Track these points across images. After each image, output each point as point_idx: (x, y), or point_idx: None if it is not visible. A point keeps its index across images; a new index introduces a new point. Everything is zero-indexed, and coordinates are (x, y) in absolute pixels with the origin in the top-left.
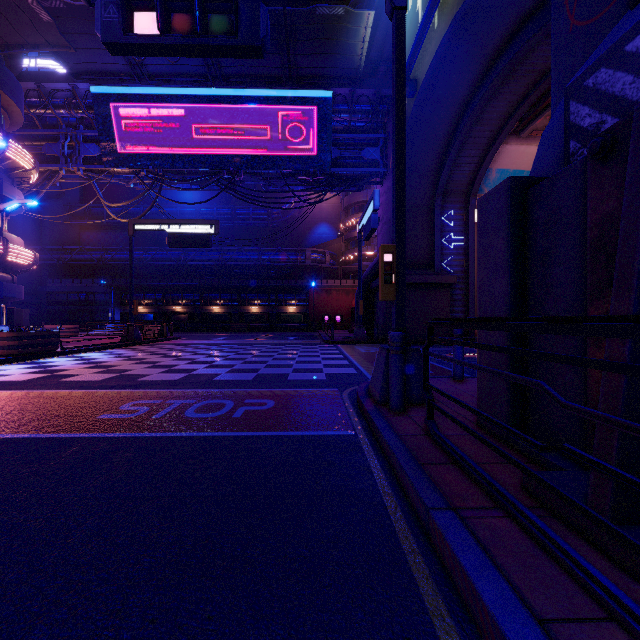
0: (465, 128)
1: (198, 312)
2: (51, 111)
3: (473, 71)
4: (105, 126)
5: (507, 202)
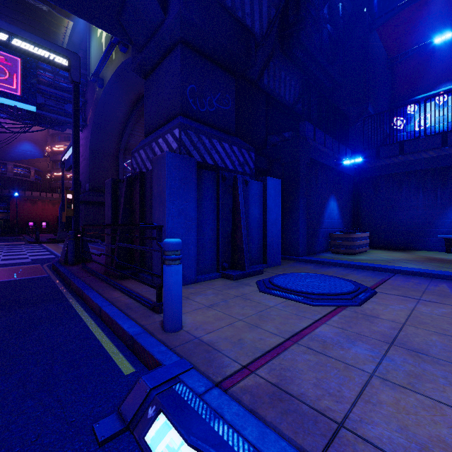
0: (135, 117)
1: None
2: None
3: (137, 90)
4: None
5: (111, 186)
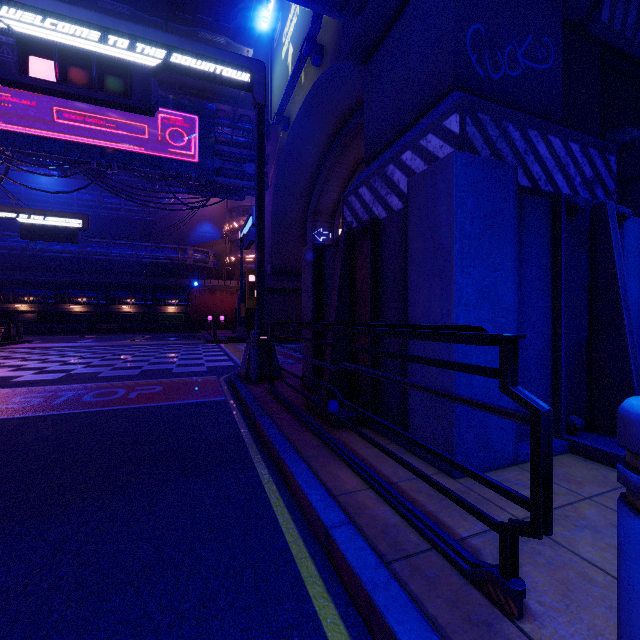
0: (329, 164)
1: (52, 311)
2: None
3: (332, 123)
4: None
5: (312, 257)
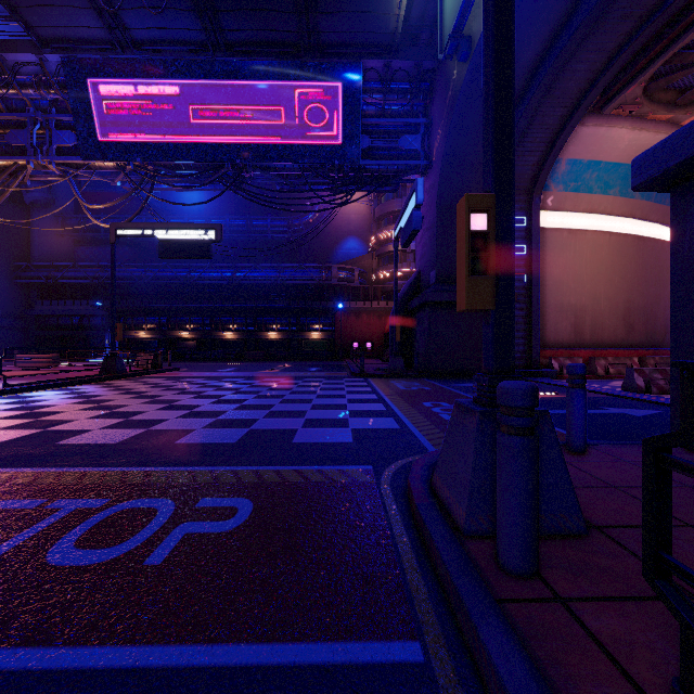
0: (532, 102)
1: (208, 338)
2: (16, 91)
3: (548, 19)
4: (81, 108)
5: None
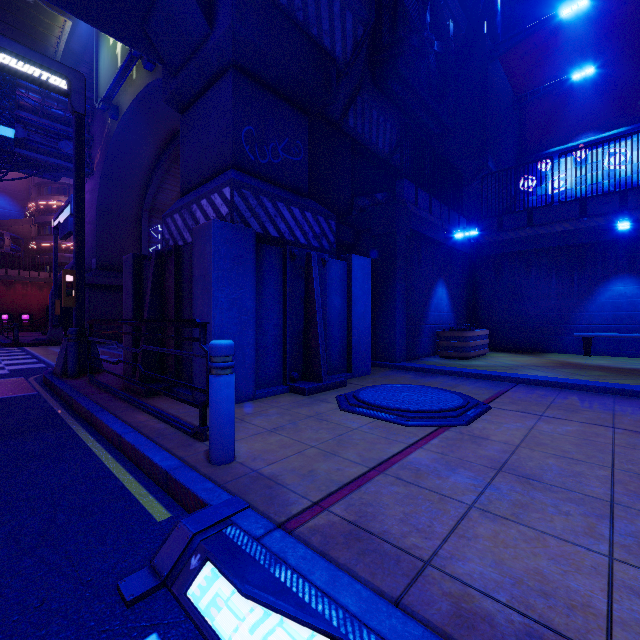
0: (166, 163)
1: None
2: None
3: (169, 125)
4: None
5: (132, 265)
